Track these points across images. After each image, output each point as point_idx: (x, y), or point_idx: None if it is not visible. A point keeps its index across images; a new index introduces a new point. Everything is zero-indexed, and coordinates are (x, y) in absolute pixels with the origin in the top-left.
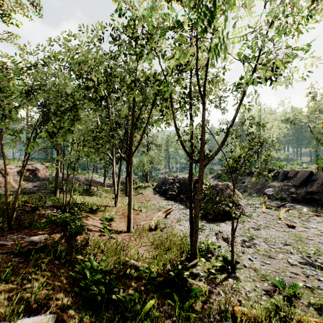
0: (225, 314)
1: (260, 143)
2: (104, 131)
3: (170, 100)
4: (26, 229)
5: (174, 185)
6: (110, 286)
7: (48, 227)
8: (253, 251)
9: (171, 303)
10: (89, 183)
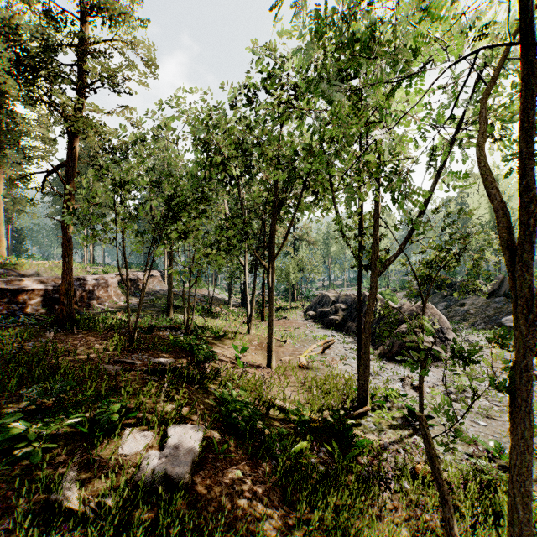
0: (402, 470)
1: (464, 241)
2: (235, 226)
3: (329, 179)
4: (149, 351)
5: (338, 306)
6: (253, 416)
7: (171, 350)
8: (460, 407)
9: (329, 448)
10: (208, 301)
